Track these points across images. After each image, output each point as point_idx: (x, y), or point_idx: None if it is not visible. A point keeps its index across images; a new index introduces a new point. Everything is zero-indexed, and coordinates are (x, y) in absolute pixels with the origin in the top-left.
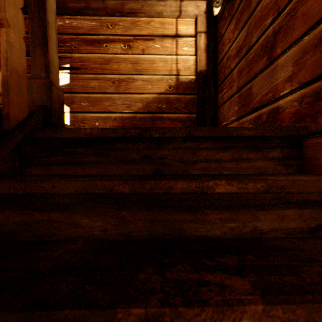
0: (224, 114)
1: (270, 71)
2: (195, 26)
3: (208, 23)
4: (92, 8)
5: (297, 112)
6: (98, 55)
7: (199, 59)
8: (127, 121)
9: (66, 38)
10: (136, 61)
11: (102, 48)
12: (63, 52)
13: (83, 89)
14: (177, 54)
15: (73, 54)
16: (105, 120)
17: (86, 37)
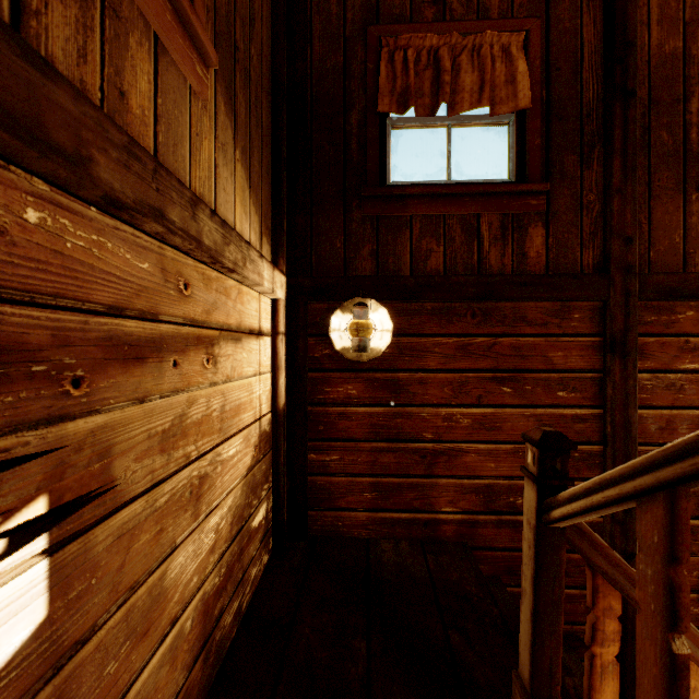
0: (330, 492)
1: (430, 483)
2: (272, 313)
3: (286, 318)
4: (171, 221)
5: (458, 529)
6: (158, 404)
7: (282, 383)
8: (212, 595)
9: (29, 325)
10: (223, 403)
11: (166, 372)
12: (3, 422)
13: (111, 592)
14: (261, 371)
15: (68, 420)
16: (175, 652)
17: (121, 324)
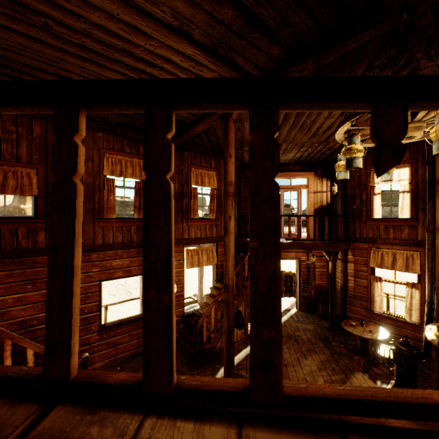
0: None
1: None
2: None
3: None
4: None
5: None
6: None
7: None
8: None
9: None
10: None
11: None
12: None
13: None
14: None
15: None
16: None
17: None
